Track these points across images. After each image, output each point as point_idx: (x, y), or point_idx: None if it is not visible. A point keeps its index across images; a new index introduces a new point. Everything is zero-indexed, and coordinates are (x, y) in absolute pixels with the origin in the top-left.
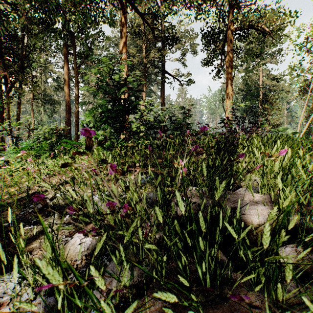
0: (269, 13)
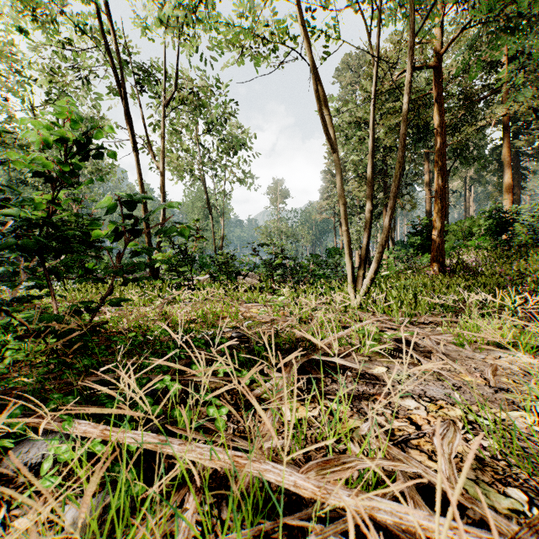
0: None
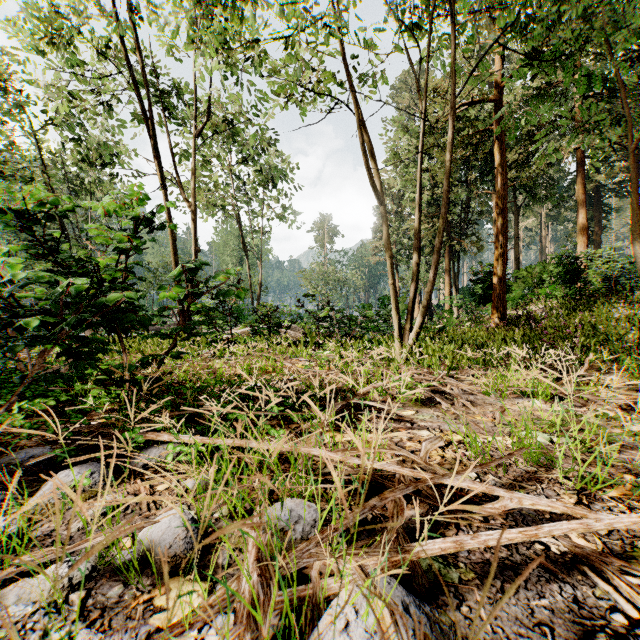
0: None
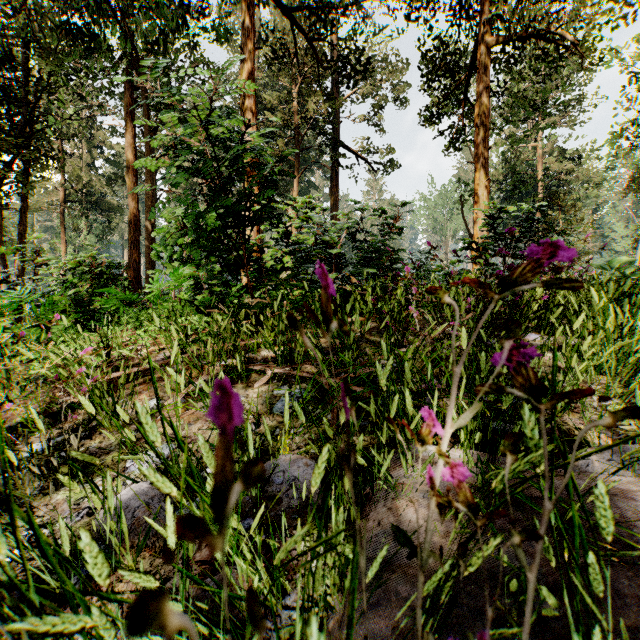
0: (577, 0)
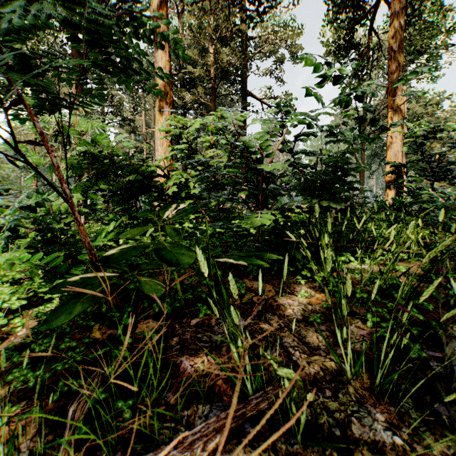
0: None
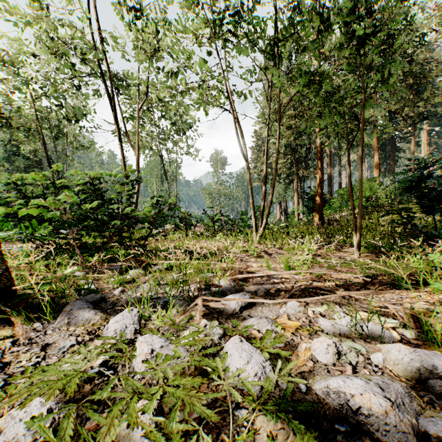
0: None
